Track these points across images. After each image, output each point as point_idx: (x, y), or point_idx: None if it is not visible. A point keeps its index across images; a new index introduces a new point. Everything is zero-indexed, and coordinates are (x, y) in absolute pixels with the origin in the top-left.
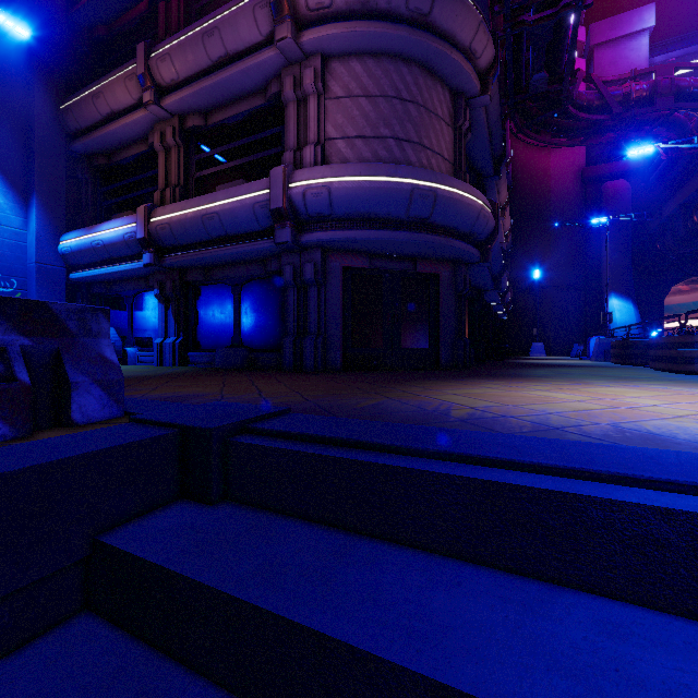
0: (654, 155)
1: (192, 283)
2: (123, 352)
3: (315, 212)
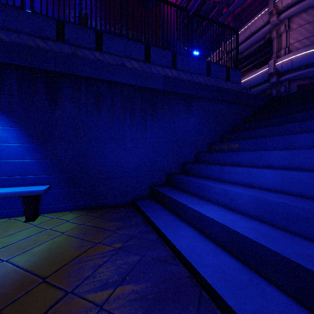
0: None
1: None
2: None
3: (285, 69)
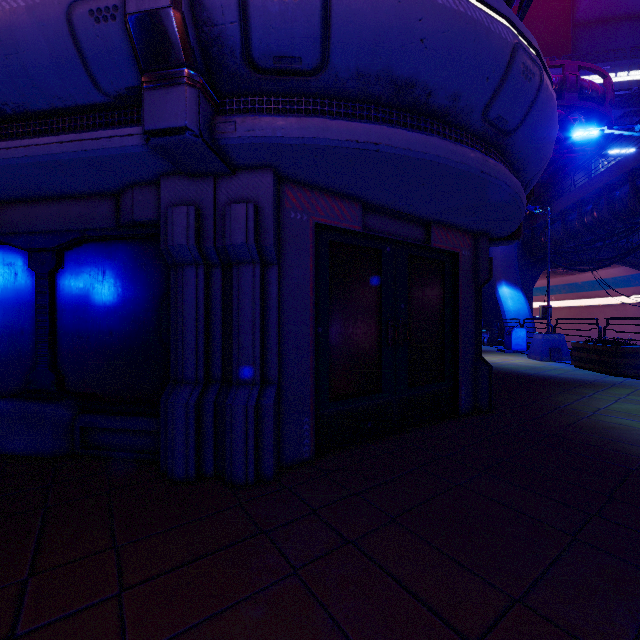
0: None
1: None
2: None
3: (273, 50)
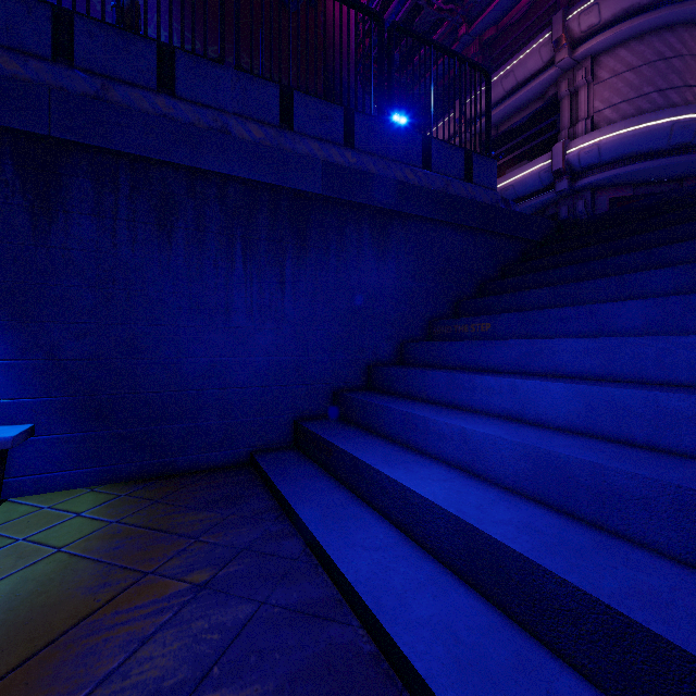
0: None
1: None
2: None
3: (587, 164)
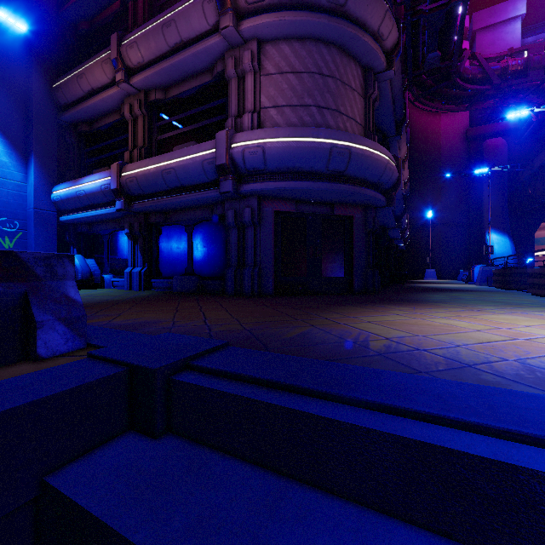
0: (526, 117)
1: (154, 224)
2: (101, 279)
3: (252, 167)
